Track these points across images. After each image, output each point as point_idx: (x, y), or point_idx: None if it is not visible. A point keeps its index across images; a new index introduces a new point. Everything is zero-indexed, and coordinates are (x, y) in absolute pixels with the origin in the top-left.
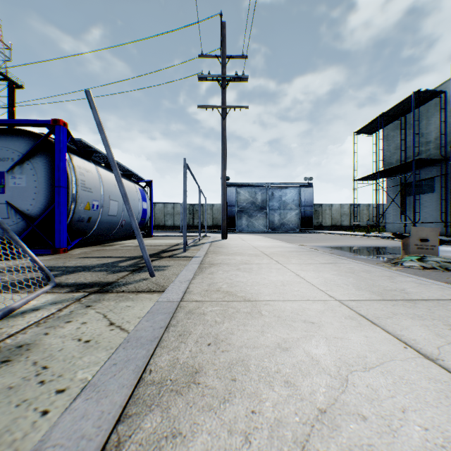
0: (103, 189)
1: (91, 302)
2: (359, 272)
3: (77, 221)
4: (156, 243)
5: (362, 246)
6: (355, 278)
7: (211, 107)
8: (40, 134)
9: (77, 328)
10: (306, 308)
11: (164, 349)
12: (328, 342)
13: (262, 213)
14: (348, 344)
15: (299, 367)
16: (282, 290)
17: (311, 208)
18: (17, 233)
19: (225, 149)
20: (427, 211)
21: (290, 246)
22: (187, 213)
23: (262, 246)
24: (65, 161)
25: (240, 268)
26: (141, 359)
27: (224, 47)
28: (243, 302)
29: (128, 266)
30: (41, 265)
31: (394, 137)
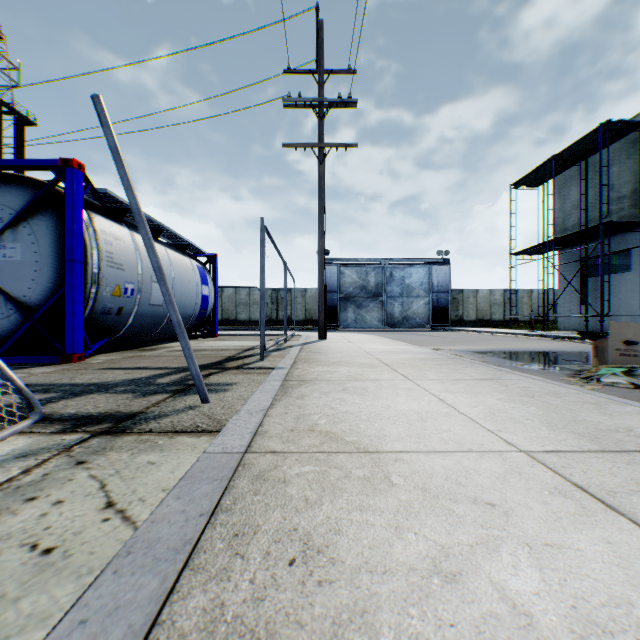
0: (141, 265)
1: (88, 454)
2: (541, 395)
3: (101, 313)
4: (221, 346)
5: (528, 351)
6: (539, 407)
7: (303, 146)
8: (44, 182)
9: (41, 514)
10: (472, 468)
11: (198, 576)
12: (535, 558)
13: (376, 302)
14: (578, 562)
15: (491, 636)
16: (421, 430)
17: (447, 296)
18: (9, 331)
19: (324, 208)
20: (619, 298)
21: (421, 351)
22: (268, 302)
23: (379, 350)
24: (81, 221)
25: (348, 388)
26: (145, 604)
27: (322, 57)
28: (356, 455)
29: (171, 383)
30: (19, 385)
31: (569, 190)
